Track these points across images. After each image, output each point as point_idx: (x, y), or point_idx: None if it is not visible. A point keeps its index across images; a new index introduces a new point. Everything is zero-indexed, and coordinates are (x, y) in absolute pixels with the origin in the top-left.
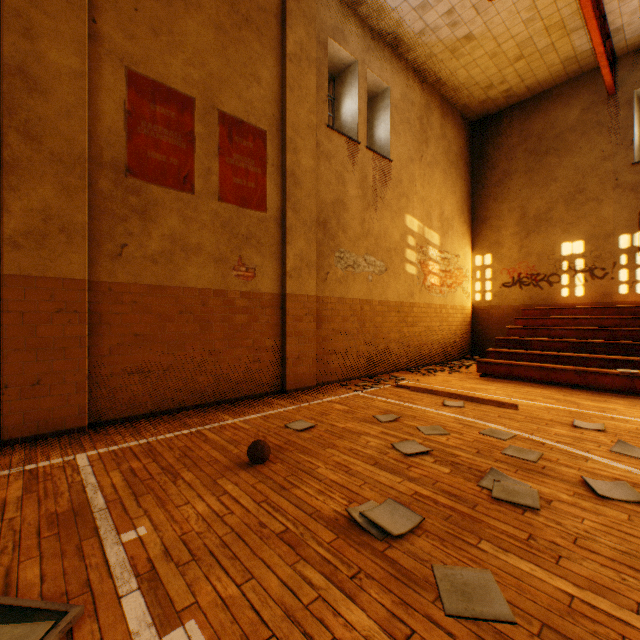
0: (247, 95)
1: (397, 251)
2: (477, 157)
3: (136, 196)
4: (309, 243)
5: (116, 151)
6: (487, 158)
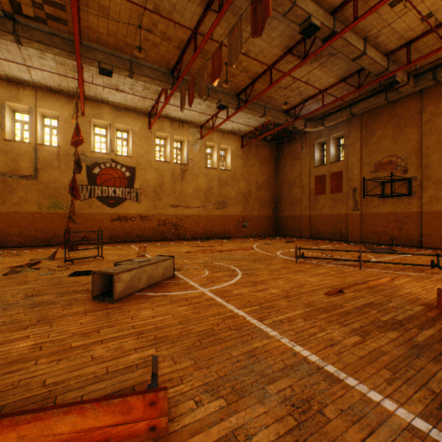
0: None
1: None
2: None
3: None
4: None
5: None
6: None
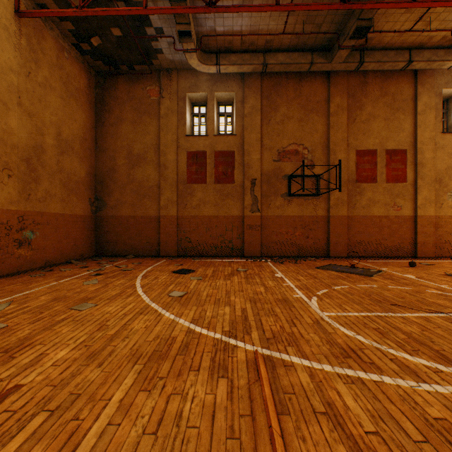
0: (397, 138)
1: None
2: None
3: (358, 188)
4: (429, 192)
5: (352, 176)
6: None
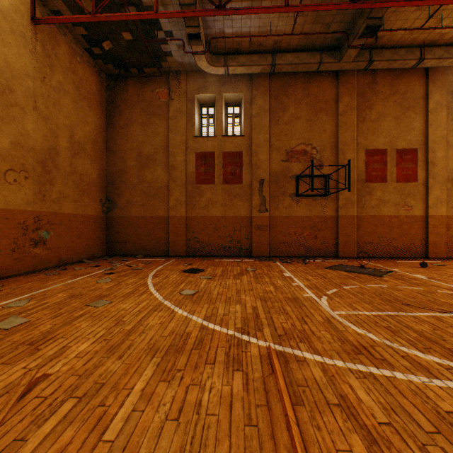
0: (407, 137)
1: None
2: None
3: (367, 188)
4: (441, 191)
5: (362, 176)
6: None
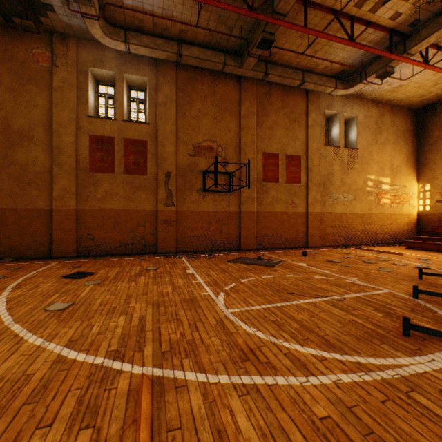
0: (294, 146)
1: (361, 189)
2: (420, 129)
3: (264, 187)
4: (317, 193)
5: (260, 176)
6: (426, 129)
